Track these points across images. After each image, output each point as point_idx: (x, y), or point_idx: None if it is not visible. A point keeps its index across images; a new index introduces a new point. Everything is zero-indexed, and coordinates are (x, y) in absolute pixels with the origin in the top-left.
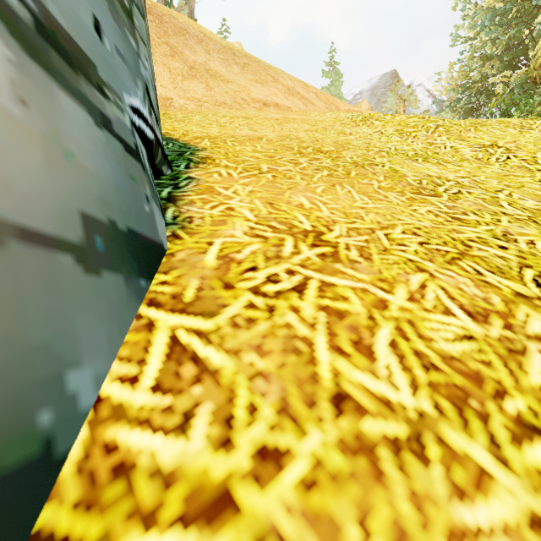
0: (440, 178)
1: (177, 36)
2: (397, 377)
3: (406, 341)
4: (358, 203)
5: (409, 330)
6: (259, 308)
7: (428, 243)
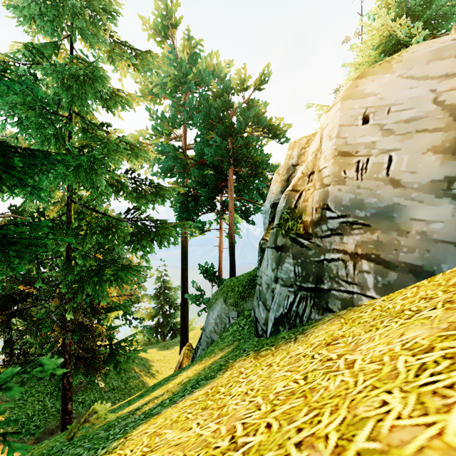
0: None
1: None
2: None
3: None
4: None
5: None
6: None
7: None
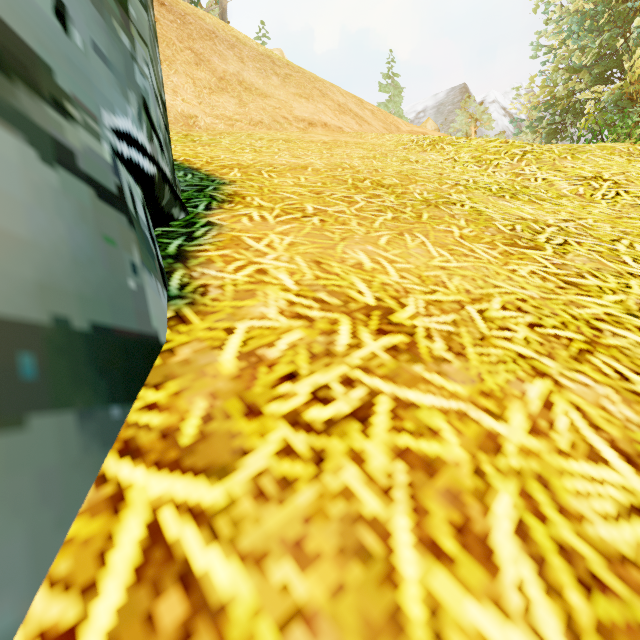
0: (538, 222)
1: (204, 40)
2: (541, 613)
3: (541, 524)
4: (437, 260)
5: (542, 496)
6: (299, 455)
7: (541, 324)
